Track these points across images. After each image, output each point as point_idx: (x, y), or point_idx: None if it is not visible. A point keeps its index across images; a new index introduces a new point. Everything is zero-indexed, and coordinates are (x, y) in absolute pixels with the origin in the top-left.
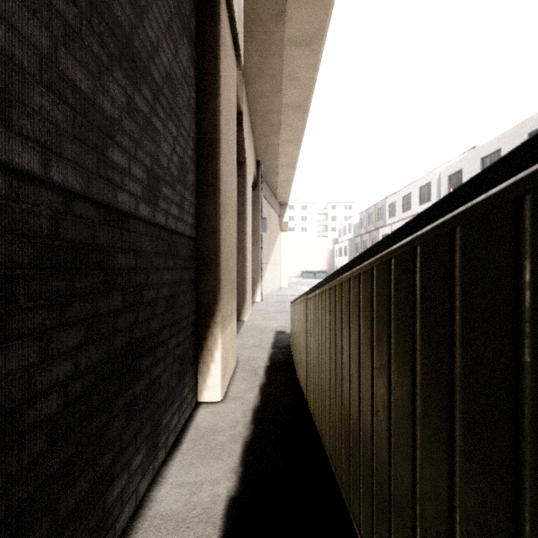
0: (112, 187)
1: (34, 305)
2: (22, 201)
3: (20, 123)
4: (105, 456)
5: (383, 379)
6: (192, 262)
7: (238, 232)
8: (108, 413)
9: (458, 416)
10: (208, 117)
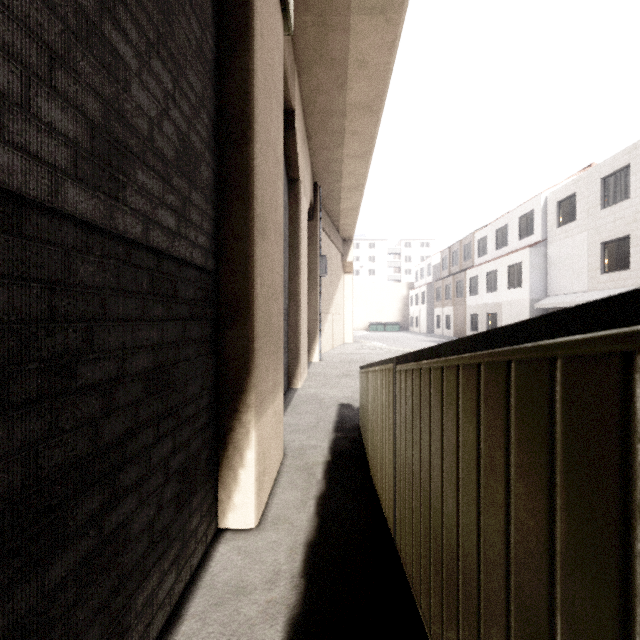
0: None
1: None
2: None
3: None
4: None
5: None
6: (209, 309)
7: (289, 271)
8: None
9: None
10: (236, 81)
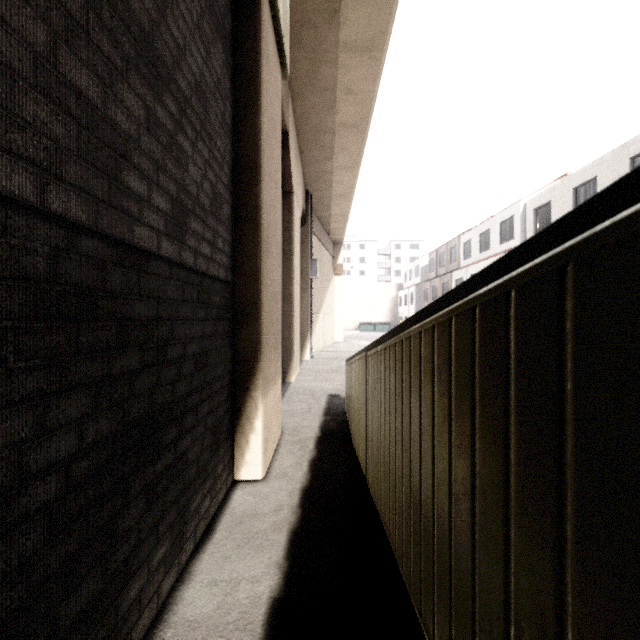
0: (127, 220)
1: (27, 365)
2: (11, 235)
3: (8, 138)
4: (118, 551)
5: (465, 459)
6: (228, 312)
7: (283, 276)
8: (122, 497)
9: (570, 514)
10: (247, 136)
